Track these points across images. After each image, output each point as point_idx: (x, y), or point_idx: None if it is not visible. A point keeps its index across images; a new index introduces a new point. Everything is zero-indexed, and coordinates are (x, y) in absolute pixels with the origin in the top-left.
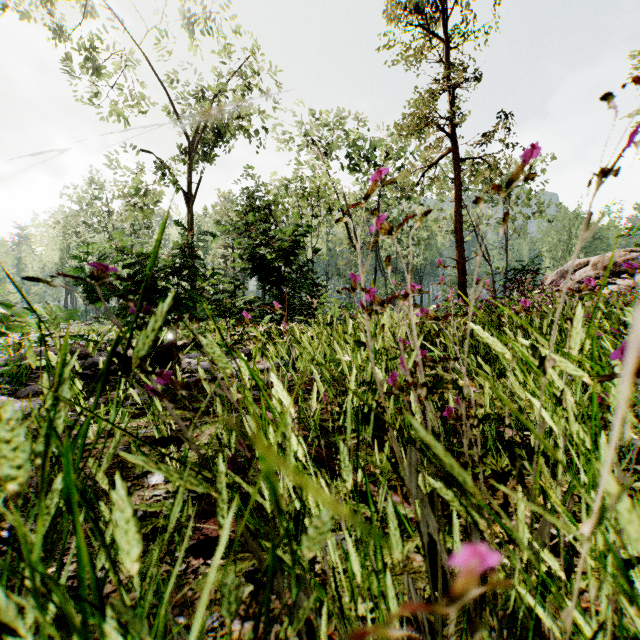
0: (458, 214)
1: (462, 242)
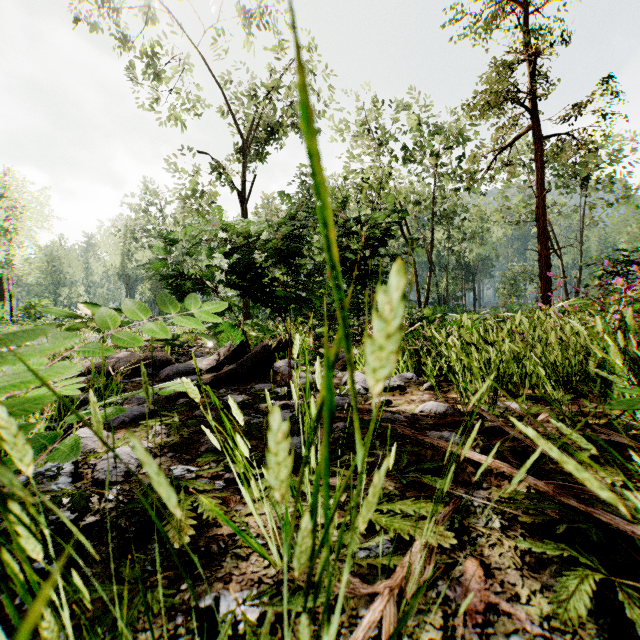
0: (541, 199)
1: (546, 231)
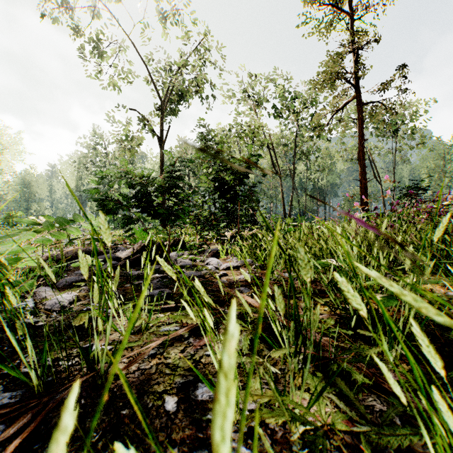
0: (361, 146)
1: (364, 167)
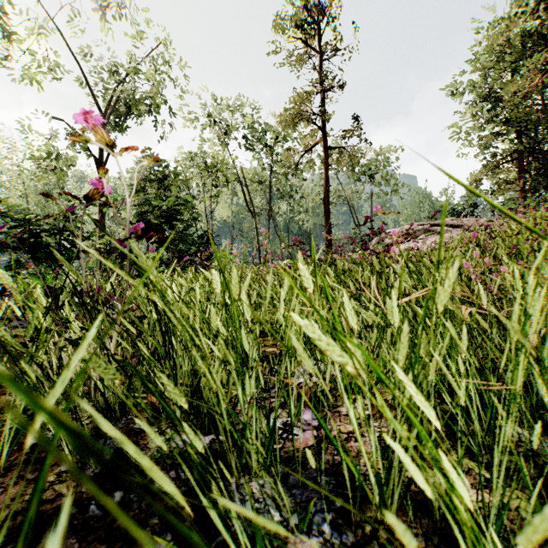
0: (326, 191)
1: (328, 212)
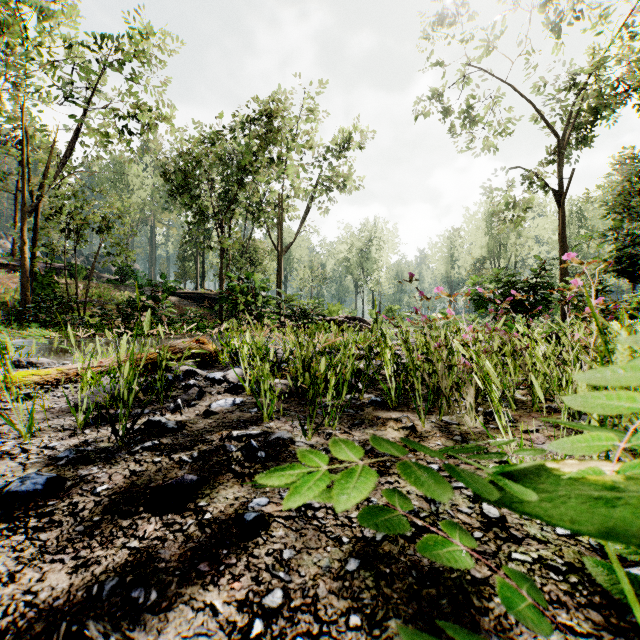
0: None
1: None
